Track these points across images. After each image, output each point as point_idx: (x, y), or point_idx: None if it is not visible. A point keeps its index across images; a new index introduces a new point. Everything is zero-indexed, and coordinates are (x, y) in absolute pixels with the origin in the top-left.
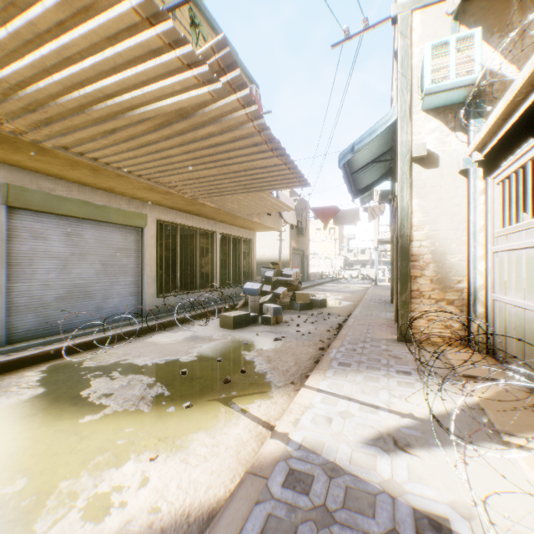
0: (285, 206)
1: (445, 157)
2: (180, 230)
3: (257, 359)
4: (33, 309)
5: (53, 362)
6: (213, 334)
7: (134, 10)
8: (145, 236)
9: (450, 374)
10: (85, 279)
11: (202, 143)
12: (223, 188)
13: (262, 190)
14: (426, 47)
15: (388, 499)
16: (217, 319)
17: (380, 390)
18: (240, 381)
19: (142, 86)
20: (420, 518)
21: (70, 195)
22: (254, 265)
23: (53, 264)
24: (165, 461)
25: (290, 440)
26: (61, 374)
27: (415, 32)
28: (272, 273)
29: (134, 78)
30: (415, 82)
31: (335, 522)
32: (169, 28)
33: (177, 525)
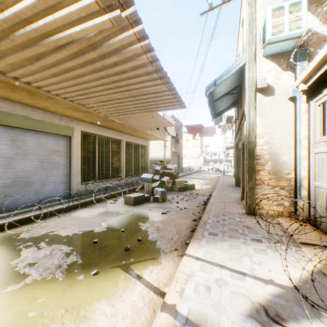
0: (169, 123)
1: (278, 88)
2: (98, 139)
3: (150, 229)
4: None
5: None
6: (119, 209)
7: None
8: (72, 142)
9: (289, 241)
10: (27, 172)
11: (108, 71)
12: (126, 109)
13: (153, 111)
14: (268, 10)
15: None
16: (123, 199)
17: (242, 256)
18: (137, 248)
19: (52, 12)
20: None
21: (14, 112)
22: (148, 162)
23: (1, 161)
24: None
25: (178, 313)
26: (0, 245)
27: (258, 3)
28: (160, 167)
29: (44, 2)
30: (258, 37)
31: None
32: None
33: None
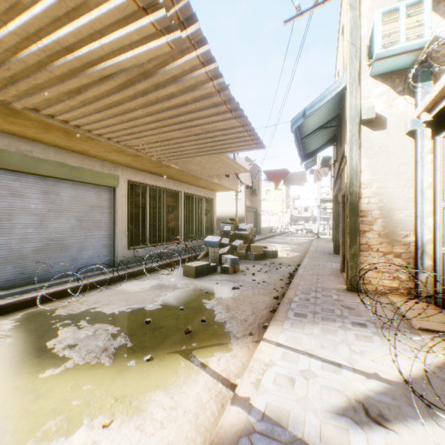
0: (242, 168)
1: (392, 119)
2: (149, 190)
3: (217, 307)
4: (12, 261)
5: (28, 310)
6: (177, 282)
7: None
8: (117, 195)
9: (404, 326)
10: (61, 233)
11: (164, 104)
12: (186, 151)
13: (221, 152)
14: (377, 15)
15: None
16: (181, 269)
17: (338, 344)
18: (201, 331)
19: (99, 37)
20: None
21: (47, 157)
22: (214, 221)
23: (31, 219)
24: (119, 428)
25: (252, 408)
26: (32, 322)
27: (363, 4)
28: (230, 227)
29: (90, 27)
30: (364, 50)
31: None
32: None
33: None
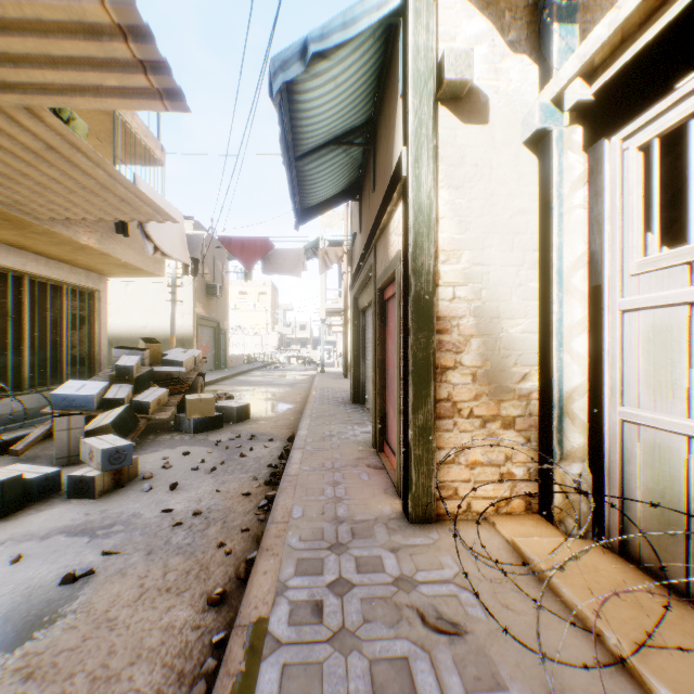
0: (147, 203)
1: (500, 104)
2: None
3: None
4: None
5: None
6: None
7: None
8: None
9: None
10: None
11: None
12: None
13: (20, 92)
14: None
15: None
16: None
17: None
18: None
19: None
20: None
21: None
22: (104, 343)
23: None
24: None
25: None
26: None
27: None
28: (136, 358)
29: None
30: None
31: None
32: None
33: None
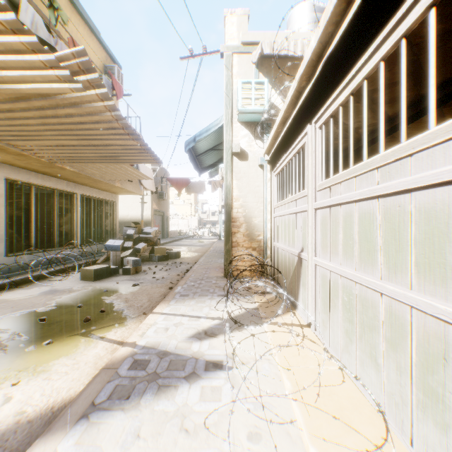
0: (144, 176)
1: (251, 154)
2: (36, 190)
3: (116, 301)
4: None
5: None
6: (73, 286)
7: (0, 22)
8: None
9: (248, 293)
10: None
11: (62, 119)
12: (84, 157)
13: (122, 162)
14: (239, 82)
15: (194, 360)
16: (78, 274)
17: (204, 307)
18: (100, 319)
19: (1, 69)
20: (208, 364)
21: None
22: (117, 224)
23: None
24: (29, 383)
25: (137, 345)
26: None
27: (234, 68)
28: (133, 231)
29: None
30: (235, 101)
31: (160, 378)
32: (34, 41)
33: (43, 415)
